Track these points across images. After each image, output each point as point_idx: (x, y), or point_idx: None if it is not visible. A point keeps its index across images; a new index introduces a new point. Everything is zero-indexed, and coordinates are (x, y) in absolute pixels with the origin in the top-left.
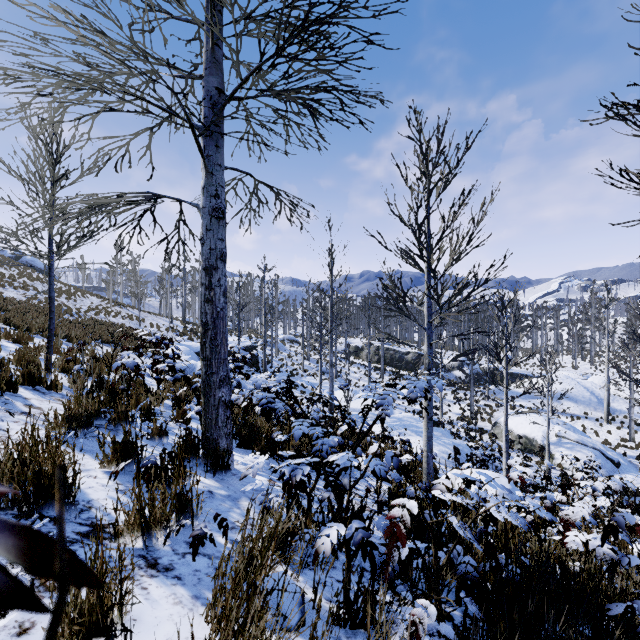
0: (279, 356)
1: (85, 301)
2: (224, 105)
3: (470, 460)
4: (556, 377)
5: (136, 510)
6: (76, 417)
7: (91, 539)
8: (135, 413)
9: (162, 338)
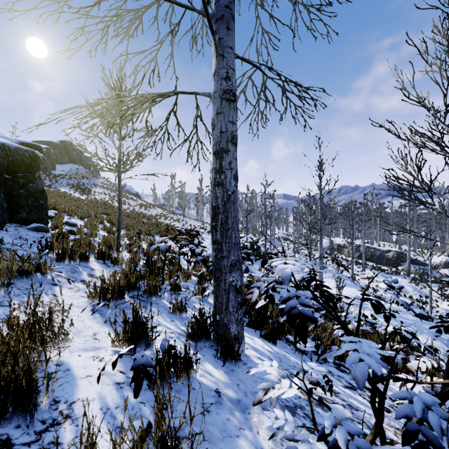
0: (275, 249)
1: (154, 211)
2: None
3: None
4: None
5: None
6: (109, 289)
7: None
8: (166, 287)
9: (190, 230)
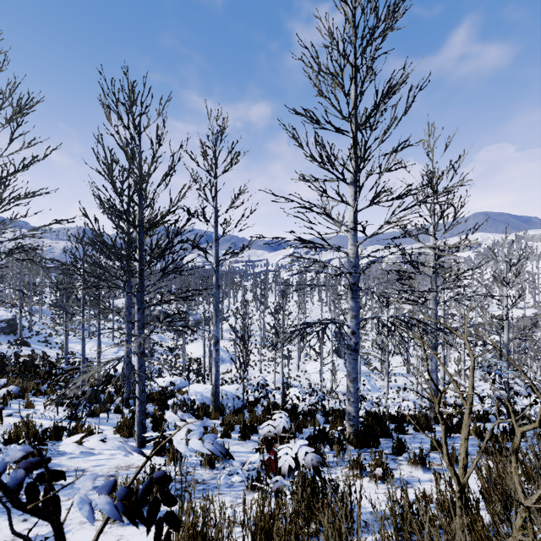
0: (43, 320)
1: None
2: None
3: None
4: (225, 320)
5: None
6: None
7: None
8: None
9: None
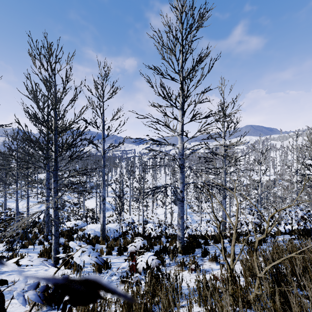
0: None
1: None
2: None
3: None
4: (109, 186)
5: None
6: None
7: None
8: None
9: None
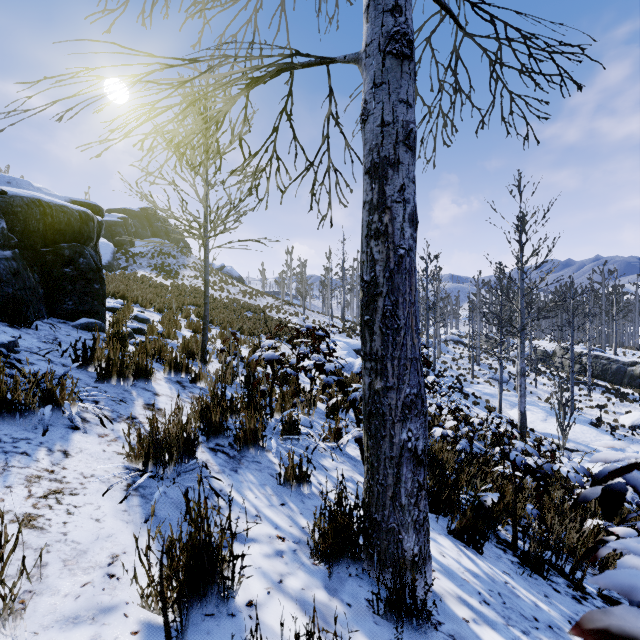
0: (441, 358)
1: (263, 301)
2: None
3: None
4: None
5: None
6: (165, 443)
7: None
8: (275, 426)
9: (315, 329)
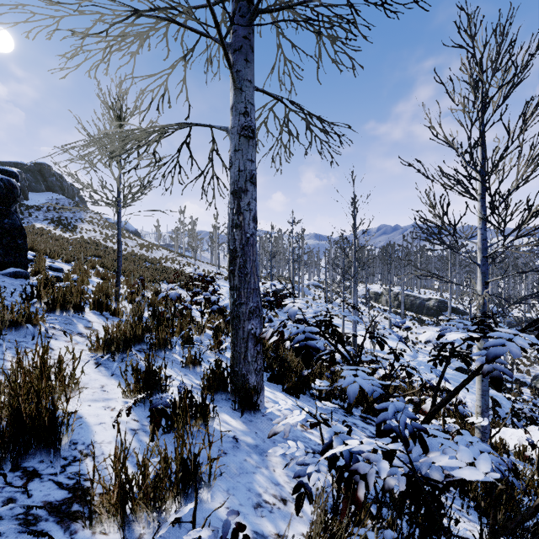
0: (305, 299)
1: (158, 253)
2: (253, 13)
3: (515, 415)
4: None
5: (119, 483)
6: (114, 341)
7: (59, 518)
8: (177, 340)
9: (205, 276)
